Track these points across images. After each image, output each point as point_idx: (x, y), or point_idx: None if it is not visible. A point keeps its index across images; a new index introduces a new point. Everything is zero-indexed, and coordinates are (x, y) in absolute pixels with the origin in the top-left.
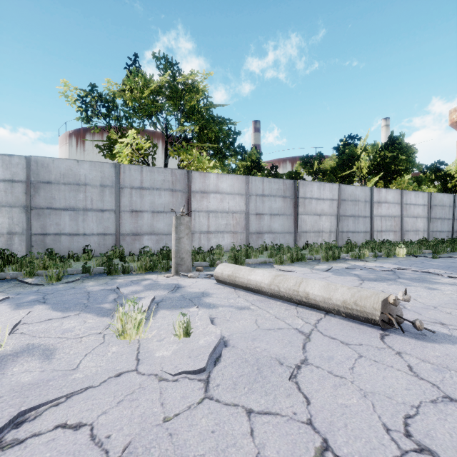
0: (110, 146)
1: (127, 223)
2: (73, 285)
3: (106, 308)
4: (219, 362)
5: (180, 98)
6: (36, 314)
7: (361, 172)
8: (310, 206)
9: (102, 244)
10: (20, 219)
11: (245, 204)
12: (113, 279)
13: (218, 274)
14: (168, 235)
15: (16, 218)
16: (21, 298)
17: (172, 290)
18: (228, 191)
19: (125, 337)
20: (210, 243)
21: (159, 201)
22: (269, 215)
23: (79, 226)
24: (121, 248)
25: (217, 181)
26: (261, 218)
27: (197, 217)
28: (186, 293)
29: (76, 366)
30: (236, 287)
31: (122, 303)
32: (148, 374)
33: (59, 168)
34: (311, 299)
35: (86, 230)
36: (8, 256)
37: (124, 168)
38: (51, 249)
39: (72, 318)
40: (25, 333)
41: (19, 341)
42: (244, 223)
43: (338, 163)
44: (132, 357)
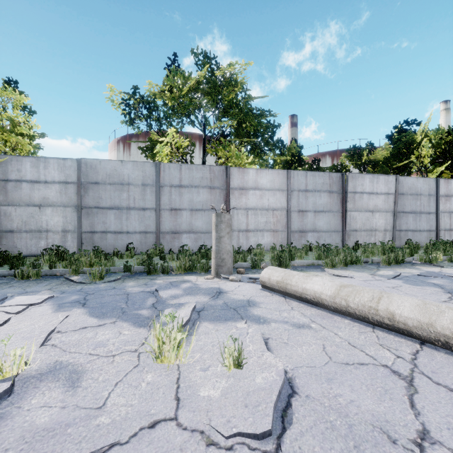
0: (151, 147)
1: (167, 221)
2: (114, 284)
3: (144, 316)
4: (288, 418)
5: (218, 92)
6: (72, 320)
7: (421, 162)
8: (360, 202)
9: (143, 242)
10: (72, 218)
11: (286, 200)
12: (152, 279)
13: (265, 279)
14: (207, 233)
15: (69, 217)
16: (64, 298)
17: (213, 295)
18: (267, 187)
19: (162, 360)
20: (249, 242)
21: (197, 199)
22: (313, 212)
23: (123, 224)
24: (161, 246)
25: (256, 176)
26: (304, 215)
27: (235, 215)
28: (229, 301)
29: (103, 403)
30: (287, 296)
31: (160, 310)
32: (191, 429)
33: (105, 169)
34: (399, 322)
35: (129, 229)
36: (61, 253)
37: (164, 166)
38: (98, 246)
39: (107, 328)
40: (56, 346)
41: (48, 357)
42: (285, 220)
43: (392, 152)
44: (170, 394)
